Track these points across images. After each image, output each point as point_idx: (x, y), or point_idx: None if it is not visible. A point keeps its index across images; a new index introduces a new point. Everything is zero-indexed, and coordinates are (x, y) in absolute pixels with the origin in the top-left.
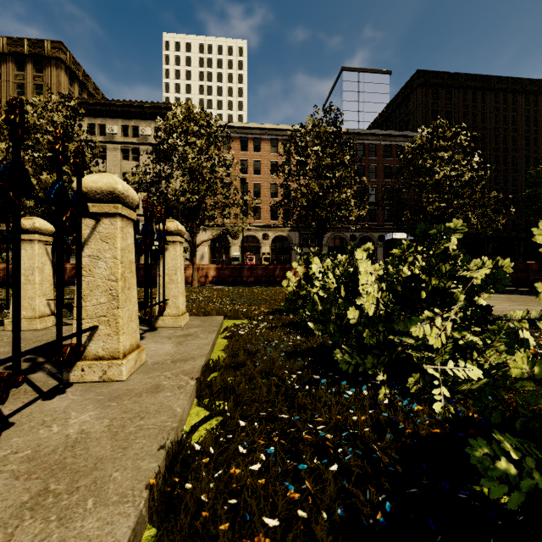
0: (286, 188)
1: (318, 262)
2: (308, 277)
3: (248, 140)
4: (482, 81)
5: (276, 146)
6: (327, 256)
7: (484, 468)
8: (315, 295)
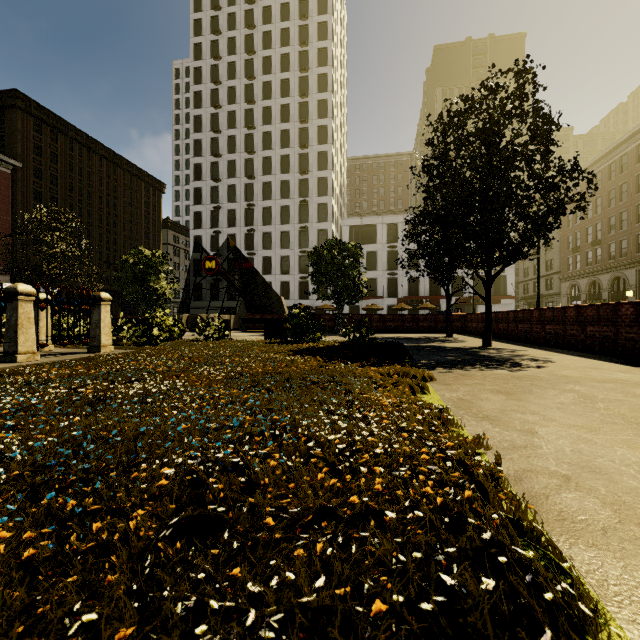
0: None
1: None
2: None
3: None
4: (88, 141)
5: None
6: None
7: None
8: None
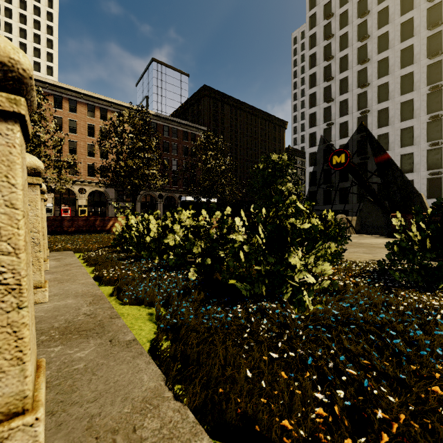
0: (107, 157)
1: (134, 218)
2: (128, 226)
3: (63, 99)
4: (240, 104)
5: (93, 112)
6: (140, 209)
7: (170, 261)
8: (133, 234)
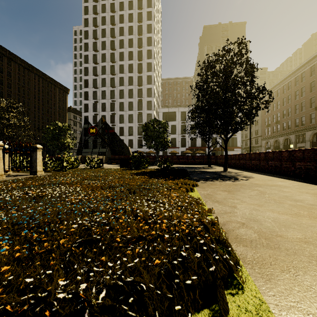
0: None
1: None
2: None
3: None
4: (28, 66)
5: None
6: None
7: None
8: None
